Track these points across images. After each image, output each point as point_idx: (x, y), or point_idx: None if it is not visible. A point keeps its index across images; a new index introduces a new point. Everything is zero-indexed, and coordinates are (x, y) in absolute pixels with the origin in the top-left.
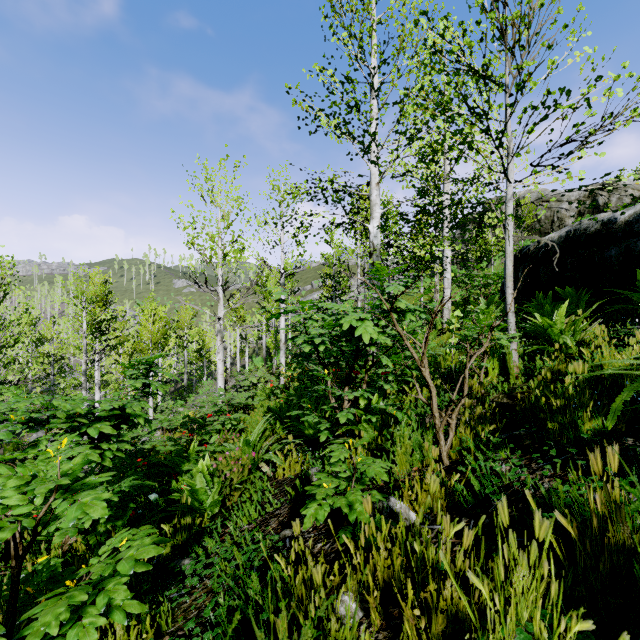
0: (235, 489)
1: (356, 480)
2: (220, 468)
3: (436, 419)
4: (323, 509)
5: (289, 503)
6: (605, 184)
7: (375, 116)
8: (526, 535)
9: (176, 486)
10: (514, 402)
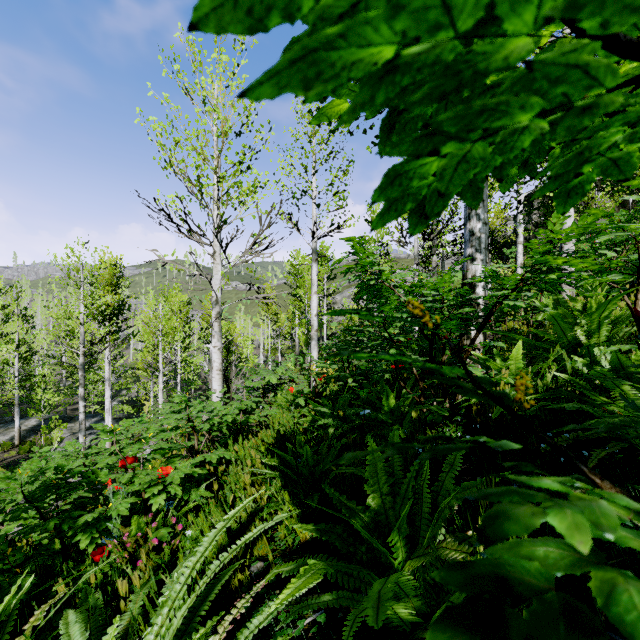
0: None
1: None
2: None
3: None
4: None
5: None
6: None
7: None
8: None
9: None
10: None
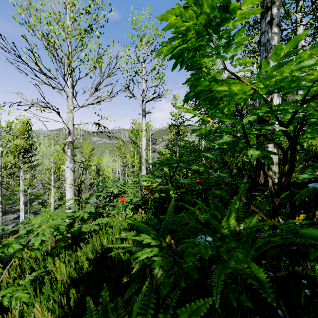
0: None
1: None
2: None
3: None
4: None
5: None
6: None
7: None
8: None
9: None
10: None
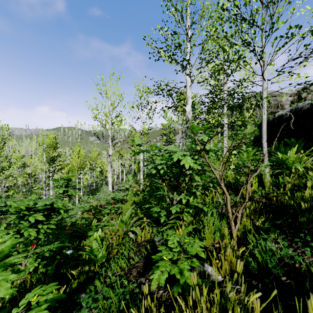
0: (114, 247)
1: (183, 251)
2: (106, 236)
3: (229, 213)
4: (163, 275)
5: (143, 259)
6: (305, 87)
7: (189, 51)
8: (302, 300)
9: (84, 244)
10: (269, 201)
